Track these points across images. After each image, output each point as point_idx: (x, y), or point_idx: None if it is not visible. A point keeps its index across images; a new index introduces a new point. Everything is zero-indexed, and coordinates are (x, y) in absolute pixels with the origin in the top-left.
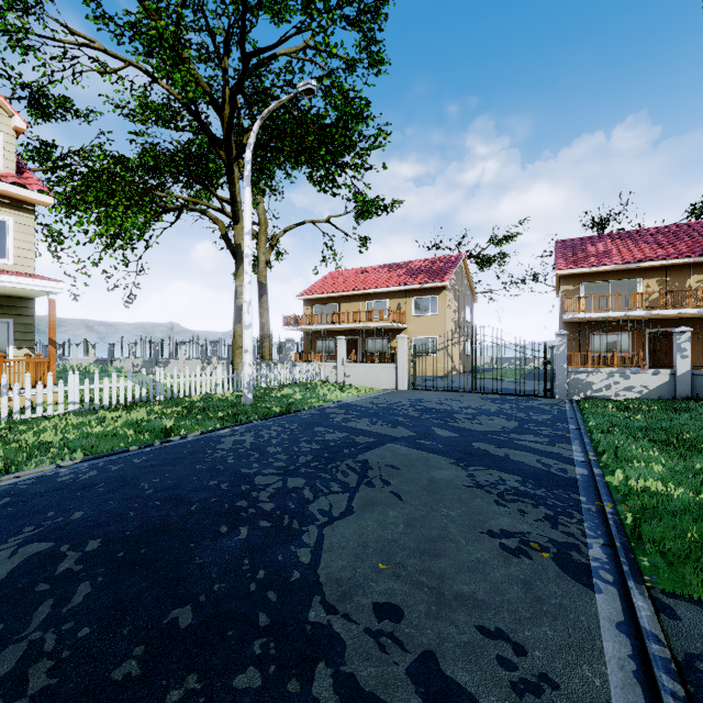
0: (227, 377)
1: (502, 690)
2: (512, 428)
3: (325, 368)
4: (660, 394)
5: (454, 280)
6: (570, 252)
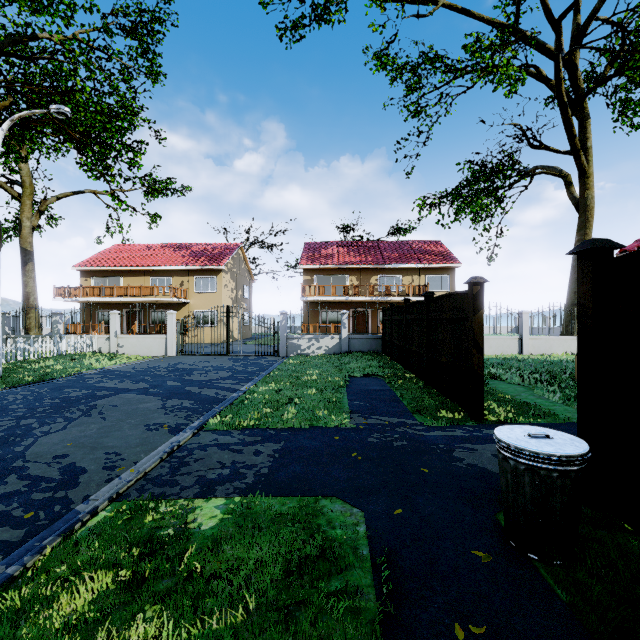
0: None
1: (99, 464)
2: (224, 377)
3: (98, 340)
4: (335, 351)
5: (231, 264)
6: (311, 252)
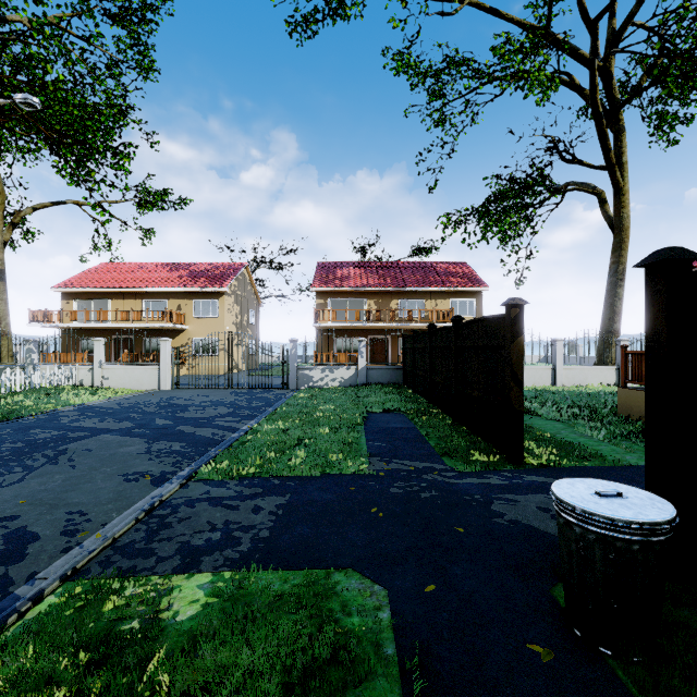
0: None
1: (57, 528)
2: (223, 414)
3: (79, 371)
4: (351, 383)
5: (235, 286)
6: (325, 273)
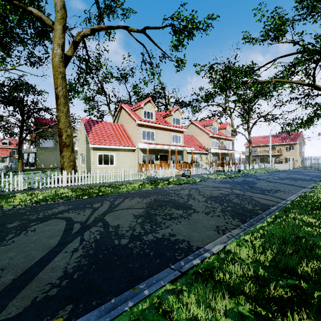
0: (258, 166)
1: None
2: None
3: (268, 165)
4: None
5: (299, 140)
6: None
